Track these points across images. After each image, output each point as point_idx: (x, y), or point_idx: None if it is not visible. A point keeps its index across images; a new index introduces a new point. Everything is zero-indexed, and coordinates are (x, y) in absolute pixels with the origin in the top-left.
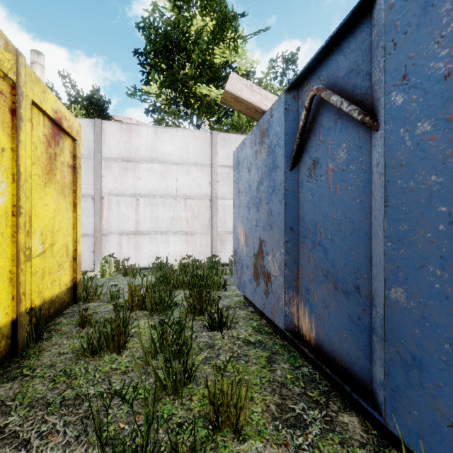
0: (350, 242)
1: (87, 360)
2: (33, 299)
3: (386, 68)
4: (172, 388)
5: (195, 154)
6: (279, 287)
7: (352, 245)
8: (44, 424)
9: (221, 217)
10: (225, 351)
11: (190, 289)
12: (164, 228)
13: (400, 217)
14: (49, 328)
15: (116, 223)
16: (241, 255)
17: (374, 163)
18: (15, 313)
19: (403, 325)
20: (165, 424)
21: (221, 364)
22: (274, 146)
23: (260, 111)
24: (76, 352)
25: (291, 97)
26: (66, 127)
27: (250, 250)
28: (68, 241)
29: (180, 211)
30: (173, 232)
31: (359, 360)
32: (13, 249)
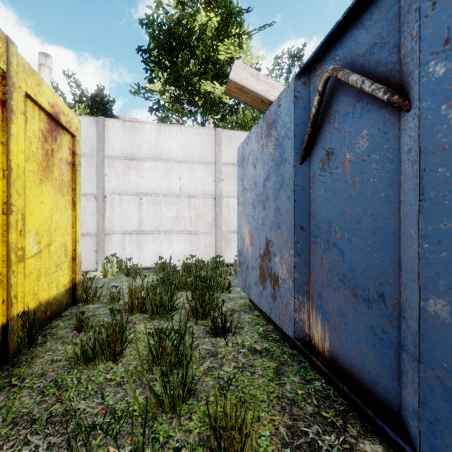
0: (373, 243)
1: (80, 369)
2: (27, 302)
3: (422, 34)
4: (169, 404)
5: (199, 152)
6: (287, 291)
7: (374, 246)
8: (26, 446)
9: (226, 216)
10: (229, 360)
11: (192, 292)
12: (167, 228)
13: (442, 213)
14: (45, 332)
15: (119, 222)
16: (246, 256)
17: (403, 150)
18: (6, 317)
19: (446, 346)
20: (161, 449)
21: (225, 375)
22: (282, 138)
23: (266, 102)
24: (68, 360)
25: (302, 83)
26: (64, 123)
27: (255, 251)
28: (66, 241)
29: (183, 210)
30: (177, 231)
31: (383, 380)
32: (4, 249)
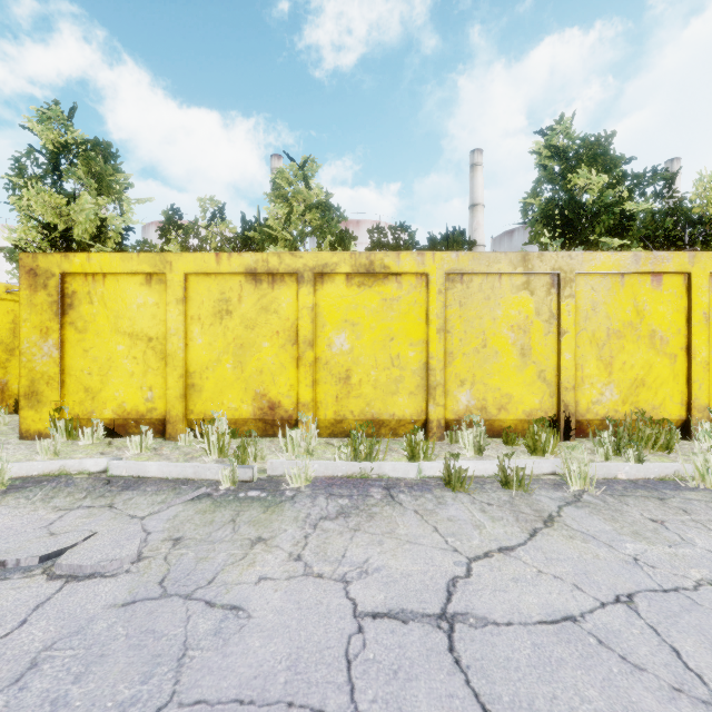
0: None
1: None
2: None
3: None
4: None
5: None
6: None
7: None
8: None
9: None
10: None
11: None
12: None
13: None
14: None
15: None
16: None
17: None
18: None
19: None
20: None
21: None
22: None
23: None
24: None
25: None
26: None
27: None
28: None
29: None
30: None
31: None
32: None
